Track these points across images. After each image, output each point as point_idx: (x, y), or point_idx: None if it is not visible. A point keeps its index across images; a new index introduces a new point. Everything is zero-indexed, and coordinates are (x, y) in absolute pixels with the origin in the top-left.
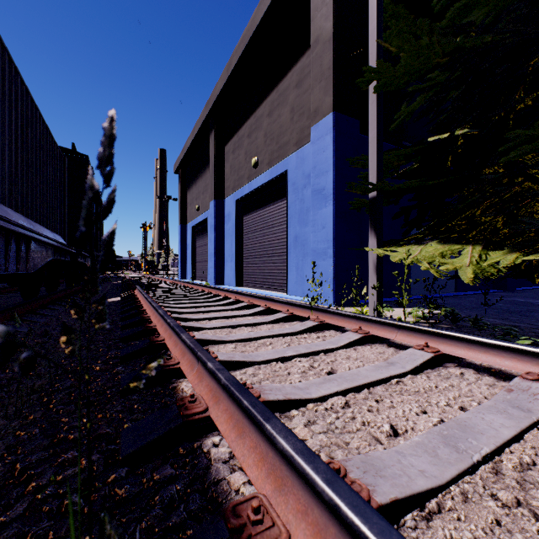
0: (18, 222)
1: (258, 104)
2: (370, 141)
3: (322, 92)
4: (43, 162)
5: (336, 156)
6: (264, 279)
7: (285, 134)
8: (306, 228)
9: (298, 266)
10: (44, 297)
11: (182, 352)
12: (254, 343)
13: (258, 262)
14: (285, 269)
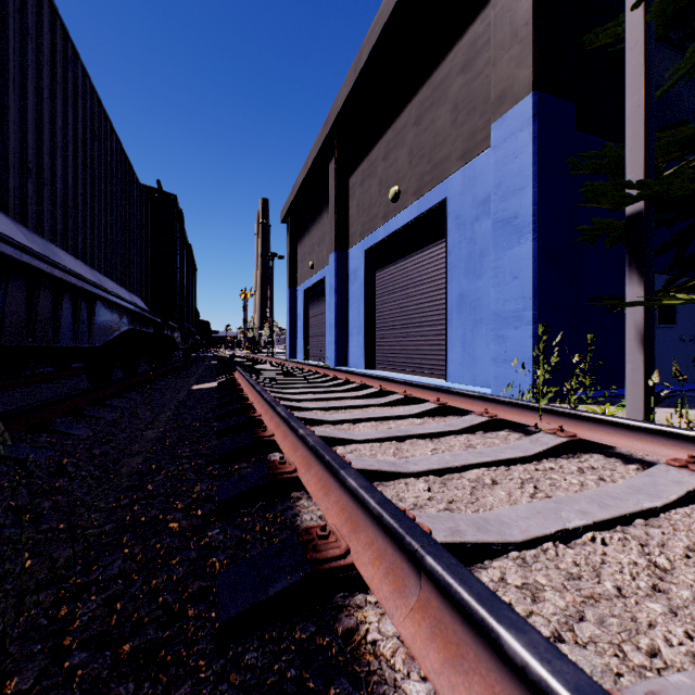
0: (72, 269)
1: (398, 110)
2: (627, 115)
3: (512, 65)
4: (116, 196)
5: (538, 162)
6: (408, 359)
7: (442, 146)
8: (480, 282)
9: (465, 339)
10: (118, 381)
11: (347, 516)
12: (458, 478)
13: (399, 335)
14: (442, 345)
